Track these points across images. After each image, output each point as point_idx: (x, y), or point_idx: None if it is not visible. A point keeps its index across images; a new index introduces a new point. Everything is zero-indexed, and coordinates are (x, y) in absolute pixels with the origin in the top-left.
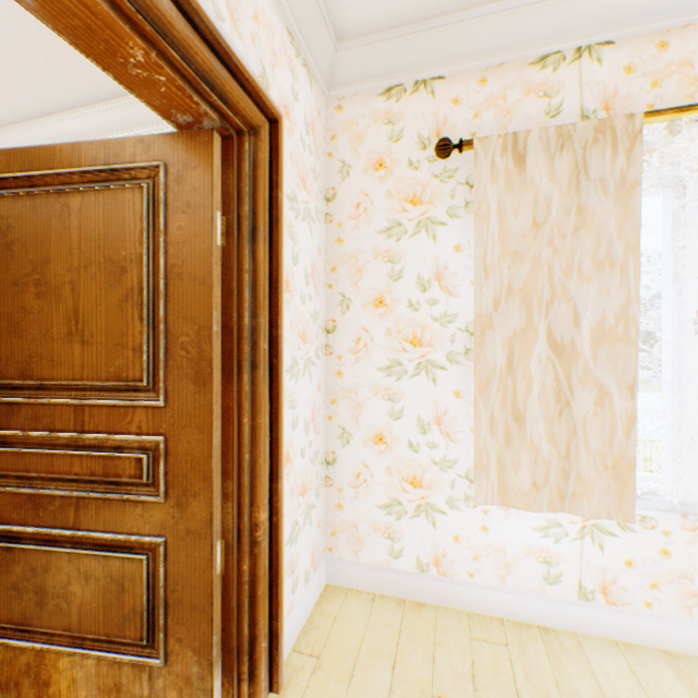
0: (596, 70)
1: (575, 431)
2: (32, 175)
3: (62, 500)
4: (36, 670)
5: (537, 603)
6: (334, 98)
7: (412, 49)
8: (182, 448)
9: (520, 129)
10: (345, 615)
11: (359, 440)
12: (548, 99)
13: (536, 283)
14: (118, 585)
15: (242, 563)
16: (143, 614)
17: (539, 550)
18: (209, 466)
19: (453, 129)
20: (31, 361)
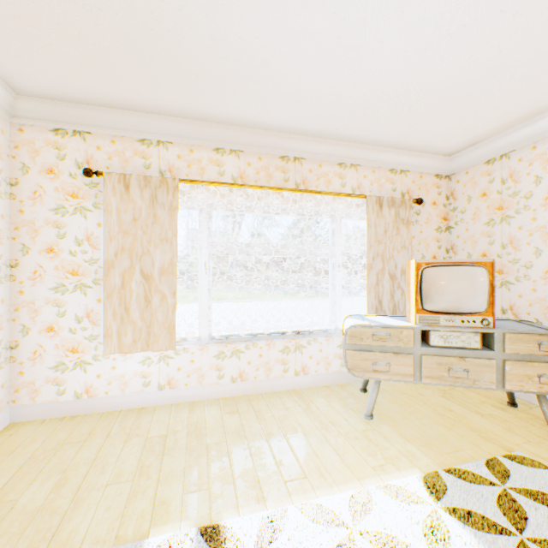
0: (166, 153)
1: (153, 314)
2: None
3: None
4: None
5: (140, 397)
6: (17, 123)
7: (71, 114)
8: None
9: (133, 171)
10: (20, 432)
11: (36, 331)
12: (145, 160)
13: (135, 246)
14: None
15: None
16: None
17: (141, 372)
18: None
19: (97, 162)
20: None
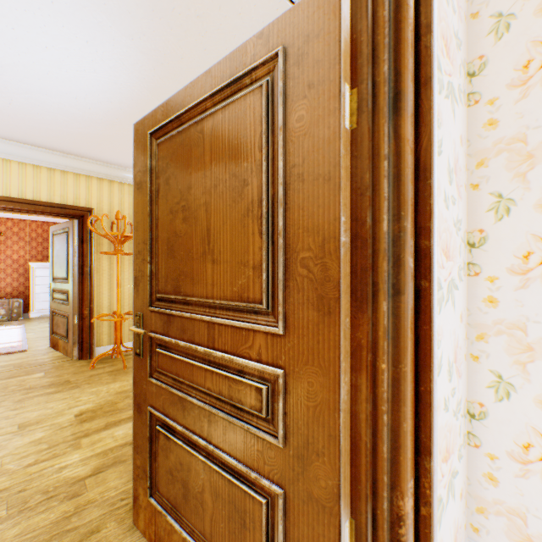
0: None
1: None
2: (179, 114)
3: (199, 408)
4: None
5: None
6: None
7: None
8: (302, 389)
9: None
10: None
11: (528, 397)
12: None
13: None
14: (239, 516)
15: None
16: None
17: None
18: (335, 421)
19: None
20: (179, 279)
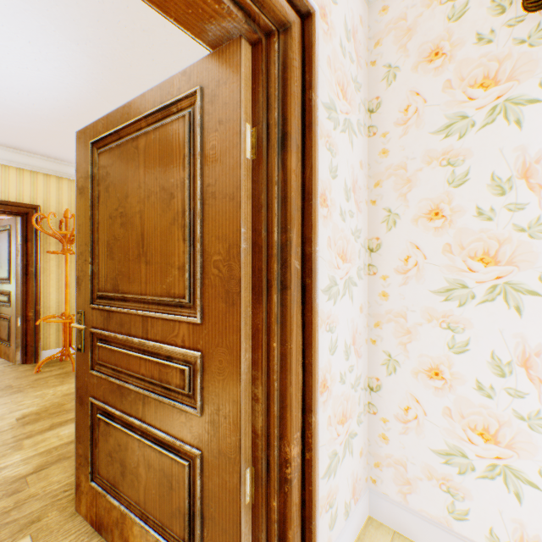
0: None
1: None
2: (118, 129)
3: (135, 393)
4: (121, 525)
5: None
6: (377, 1)
7: None
8: (215, 367)
9: None
10: None
11: (407, 370)
12: None
13: None
14: (168, 481)
15: (271, 498)
16: (185, 517)
17: None
18: (237, 389)
19: None
20: (118, 278)
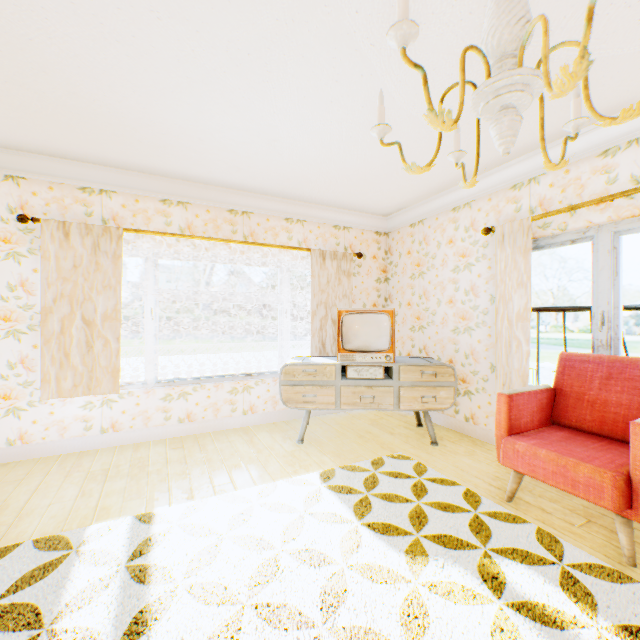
0: (110, 202)
1: (96, 359)
2: None
3: None
4: None
5: (81, 441)
6: None
7: (3, 159)
8: None
9: (73, 218)
10: None
11: None
12: (87, 208)
13: (76, 293)
14: None
15: None
16: None
17: (83, 416)
18: None
19: (33, 208)
20: None
